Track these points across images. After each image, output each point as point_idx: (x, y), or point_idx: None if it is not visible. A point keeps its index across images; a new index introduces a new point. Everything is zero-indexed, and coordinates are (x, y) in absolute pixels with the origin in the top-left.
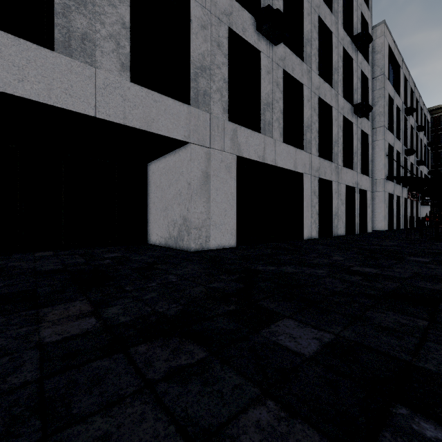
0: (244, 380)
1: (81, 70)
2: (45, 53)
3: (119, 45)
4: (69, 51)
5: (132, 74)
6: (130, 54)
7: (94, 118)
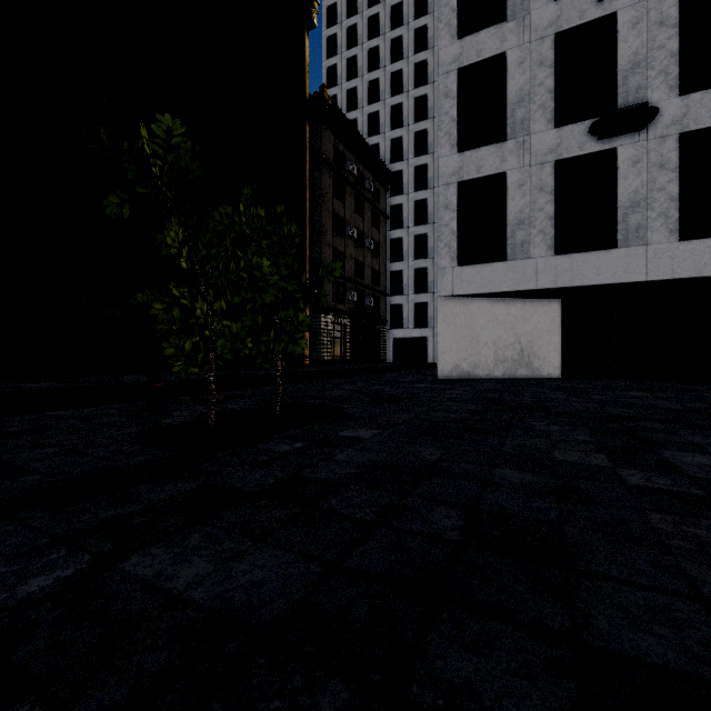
0: (702, 404)
1: (635, 252)
2: (612, 252)
3: (667, 217)
4: (627, 243)
5: (681, 229)
6: (679, 214)
7: (645, 281)
